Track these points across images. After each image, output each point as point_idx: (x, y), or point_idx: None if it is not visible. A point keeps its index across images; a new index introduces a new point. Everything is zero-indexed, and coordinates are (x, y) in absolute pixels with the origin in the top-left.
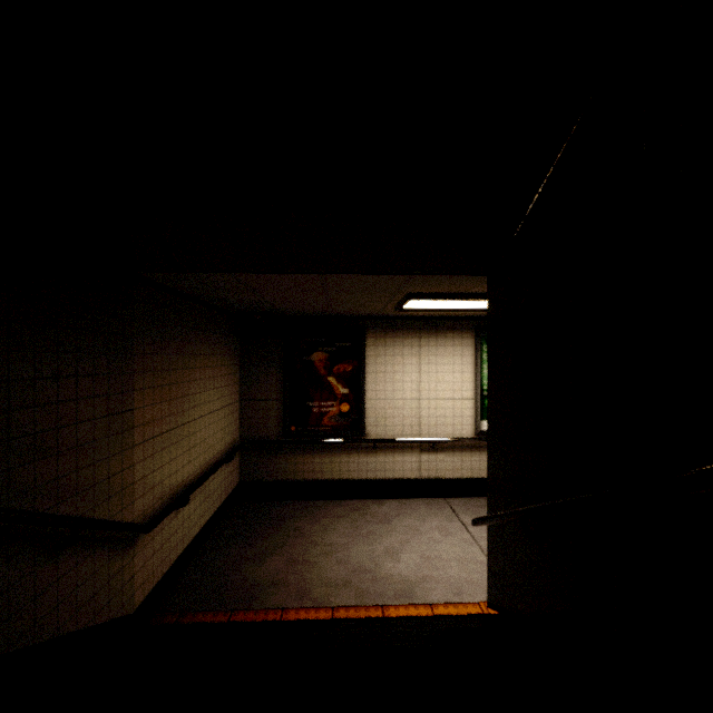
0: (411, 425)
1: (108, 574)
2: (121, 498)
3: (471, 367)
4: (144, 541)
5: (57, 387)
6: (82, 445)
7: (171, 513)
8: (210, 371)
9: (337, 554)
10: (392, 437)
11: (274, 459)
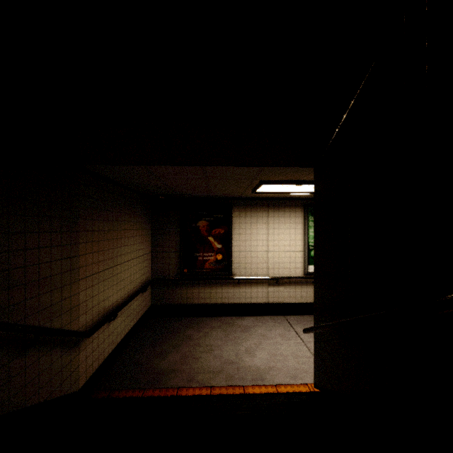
0: (262, 268)
1: (61, 365)
2: (70, 314)
3: (301, 230)
4: (86, 343)
5: (25, 239)
6: (43, 278)
7: (104, 324)
8: (131, 232)
9: (214, 352)
10: (250, 276)
11: (173, 290)
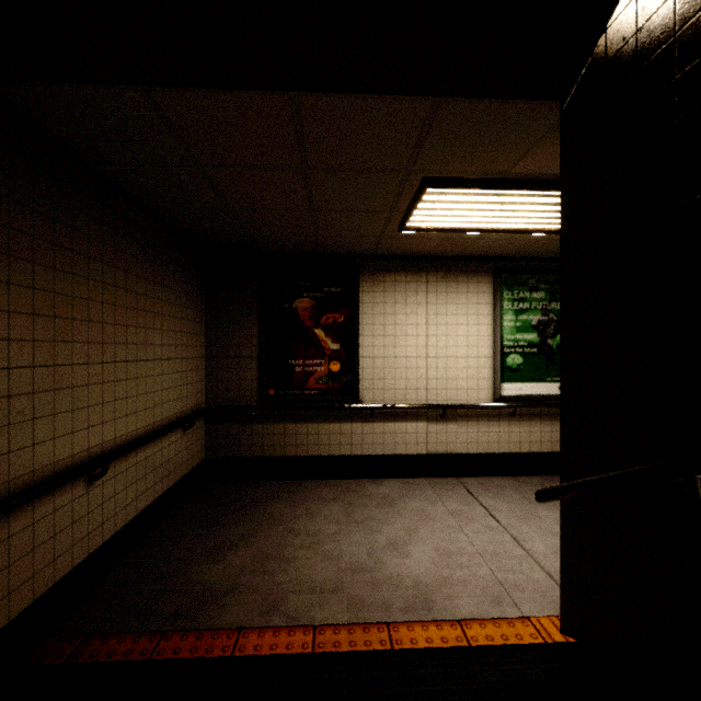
0: (416, 388)
1: None
2: None
3: (489, 318)
4: (9, 528)
5: None
6: None
7: (63, 484)
8: (155, 304)
9: (323, 546)
10: (393, 403)
11: (248, 430)
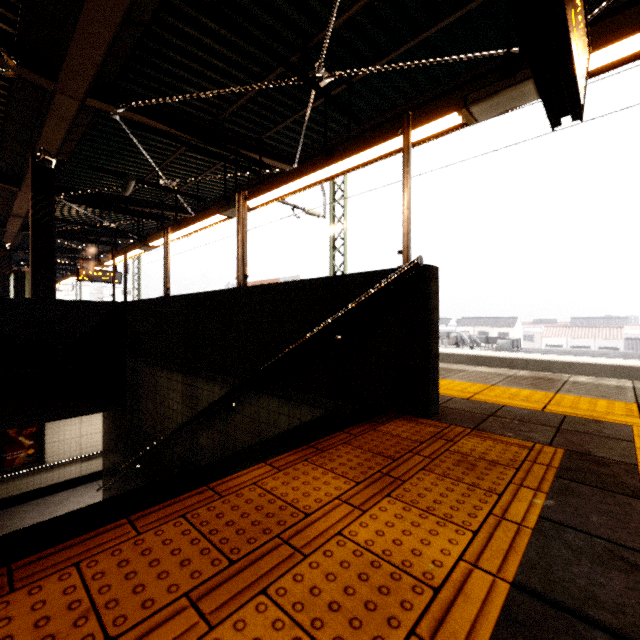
0: (76, 450)
1: None
2: None
3: None
4: None
5: None
6: None
7: None
8: None
9: None
10: (64, 459)
11: None
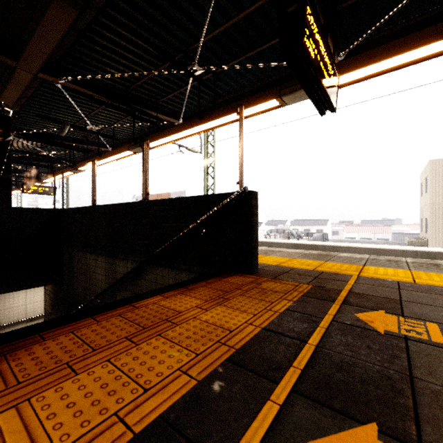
0: (22, 314)
1: None
2: None
3: None
4: None
5: None
6: None
7: None
8: None
9: None
10: (13, 321)
11: None
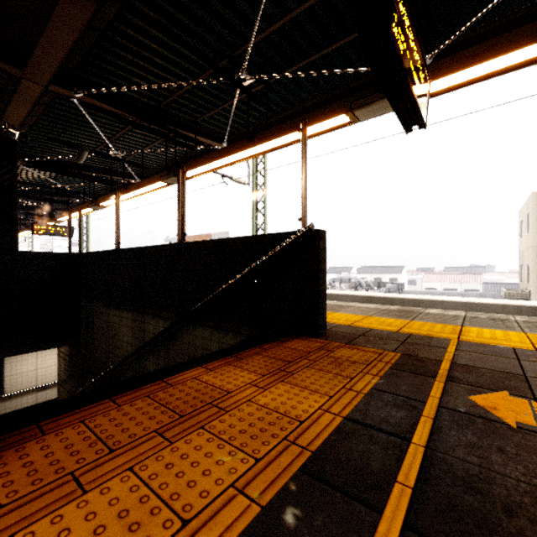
0: (32, 381)
1: None
2: None
3: None
4: None
5: None
6: None
7: None
8: None
9: None
10: (21, 390)
11: None
